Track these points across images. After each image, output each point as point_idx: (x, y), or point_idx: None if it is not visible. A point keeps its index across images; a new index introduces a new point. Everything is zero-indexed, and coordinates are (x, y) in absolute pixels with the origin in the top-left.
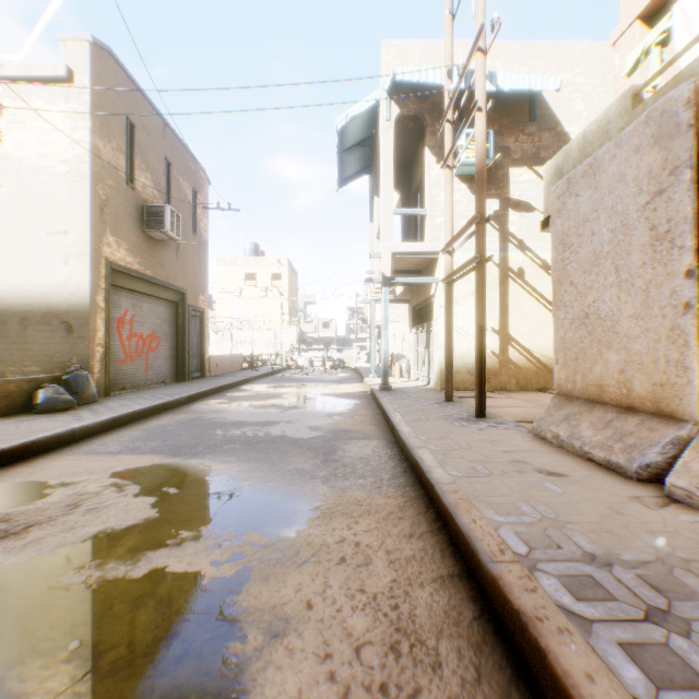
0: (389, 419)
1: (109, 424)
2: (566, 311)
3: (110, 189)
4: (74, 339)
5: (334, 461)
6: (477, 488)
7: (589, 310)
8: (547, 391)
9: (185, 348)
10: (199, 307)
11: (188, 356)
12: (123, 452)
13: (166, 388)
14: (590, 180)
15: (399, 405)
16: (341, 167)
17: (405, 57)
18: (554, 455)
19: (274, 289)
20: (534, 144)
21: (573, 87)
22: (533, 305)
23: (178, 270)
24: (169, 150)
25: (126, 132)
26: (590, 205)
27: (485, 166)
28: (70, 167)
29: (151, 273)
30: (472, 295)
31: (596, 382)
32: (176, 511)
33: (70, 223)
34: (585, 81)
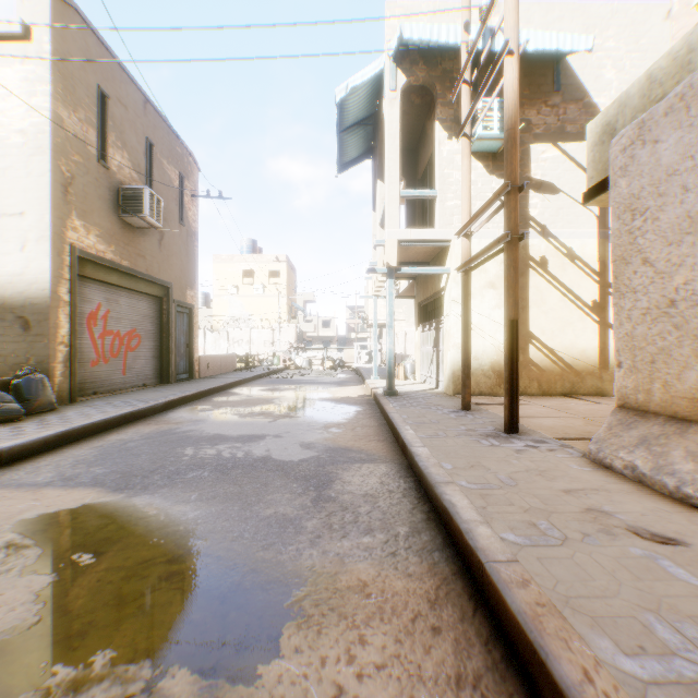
0: (398, 435)
1: (55, 440)
2: (635, 299)
3: (77, 166)
4: (32, 336)
5: (329, 500)
6: (557, 574)
7: (676, 296)
8: (574, 396)
9: (170, 348)
10: (187, 303)
11: (174, 356)
12: (53, 484)
13: (145, 392)
14: (679, 117)
15: (408, 415)
16: (340, 150)
17: (413, 19)
18: (639, 499)
19: (272, 287)
20: (558, 117)
21: (603, 53)
22: (557, 299)
23: (162, 262)
24: (151, 129)
25: (97, 103)
26: (680, 151)
27: (517, 123)
28: (27, 138)
29: (128, 264)
30: (488, 287)
31: (690, 394)
32: (71, 609)
33: (27, 203)
34: (616, 46)
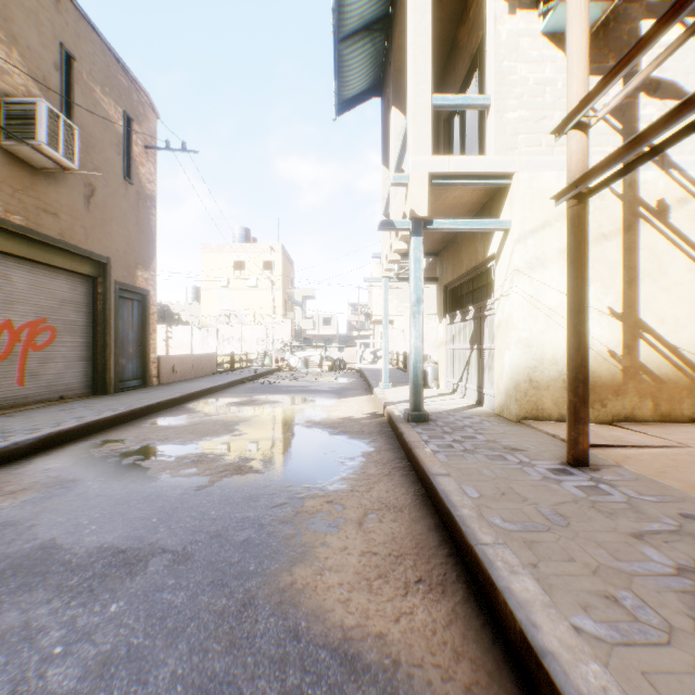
0: (492, 589)
1: None
2: None
3: None
4: None
5: None
6: None
7: None
8: None
9: (107, 346)
10: (137, 287)
11: (114, 357)
12: None
13: (46, 411)
14: None
15: (476, 486)
16: (339, 76)
17: None
18: None
19: (266, 279)
20: None
21: None
22: (683, 267)
23: (92, 227)
24: (71, 36)
25: None
26: None
27: None
28: None
29: (23, 221)
30: None
31: None
32: None
33: None
34: None
